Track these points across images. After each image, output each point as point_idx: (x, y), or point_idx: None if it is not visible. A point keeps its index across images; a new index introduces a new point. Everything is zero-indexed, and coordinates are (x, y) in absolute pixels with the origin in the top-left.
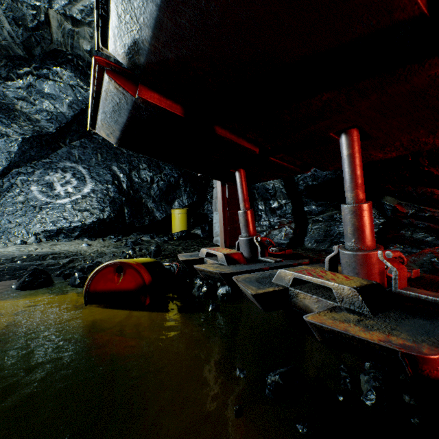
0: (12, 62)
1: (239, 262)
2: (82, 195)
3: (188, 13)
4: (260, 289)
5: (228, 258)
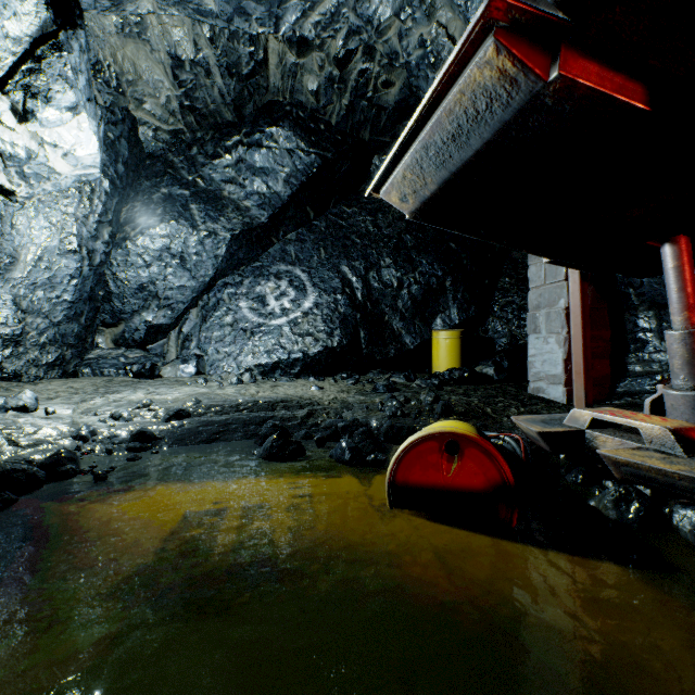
0: (219, 133)
1: None
2: (302, 312)
3: None
4: None
5: (681, 440)
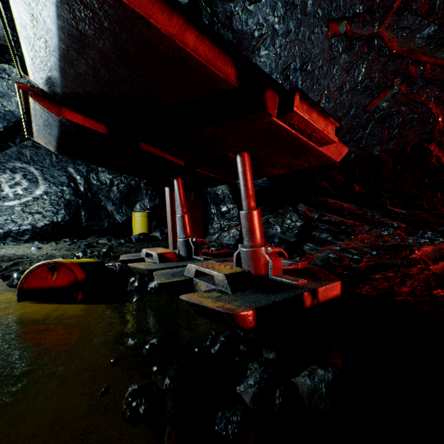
0: None
1: (171, 260)
2: (34, 197)
3: (83, 66)
4: (168, 279)
5: (160, 257)
